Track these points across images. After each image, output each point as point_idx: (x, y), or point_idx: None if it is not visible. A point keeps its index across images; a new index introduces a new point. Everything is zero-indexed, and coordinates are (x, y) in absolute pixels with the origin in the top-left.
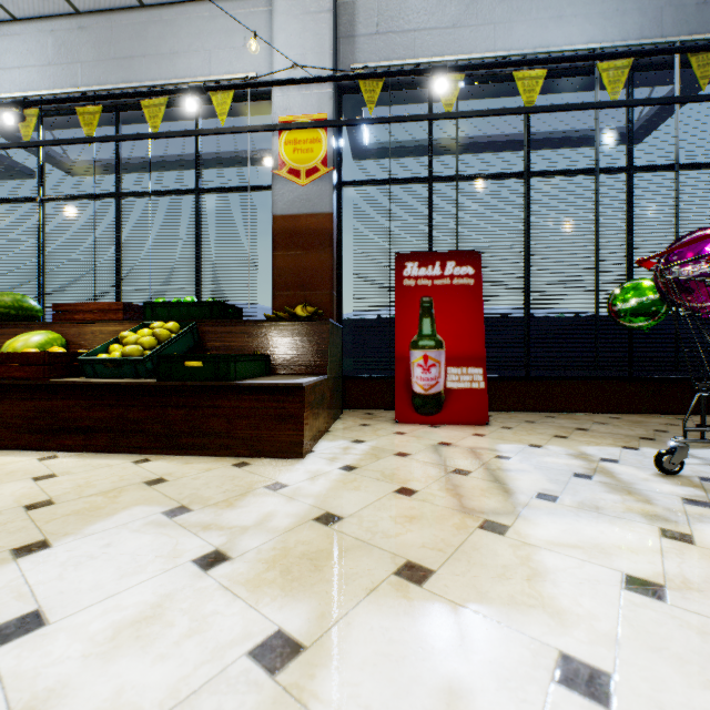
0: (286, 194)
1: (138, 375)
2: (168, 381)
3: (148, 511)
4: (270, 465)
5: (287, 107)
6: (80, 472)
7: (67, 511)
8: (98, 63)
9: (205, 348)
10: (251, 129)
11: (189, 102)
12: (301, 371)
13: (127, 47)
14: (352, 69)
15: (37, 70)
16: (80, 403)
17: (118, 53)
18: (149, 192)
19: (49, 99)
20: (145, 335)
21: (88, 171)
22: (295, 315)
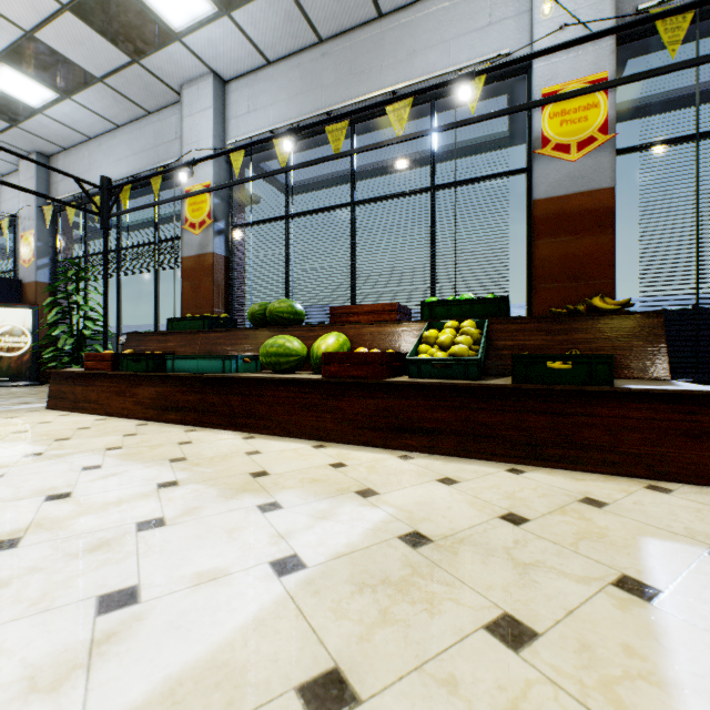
0: (551, 174)
1: (466, 376)
2: (524, 383)
3: (682, 550)
4: (704, 494)
5: (552, 75)
6: (472, 478)
7: (568, 534)
8: (337, 83)
9: (495, 348)
10: (531, 105)
11: (462, 91)
12: (627, 374)
13: (364, 60)
14: (637, 11)
15: (285, 103)
16: (420, 403)
17: (356, 69)
18: (383, 196)
19: (318, 121)
20: (451, 334)
21: (332, 184)
22: (591, 309)
